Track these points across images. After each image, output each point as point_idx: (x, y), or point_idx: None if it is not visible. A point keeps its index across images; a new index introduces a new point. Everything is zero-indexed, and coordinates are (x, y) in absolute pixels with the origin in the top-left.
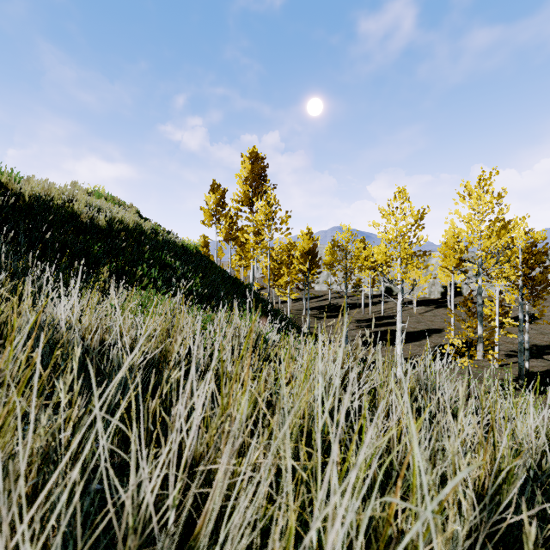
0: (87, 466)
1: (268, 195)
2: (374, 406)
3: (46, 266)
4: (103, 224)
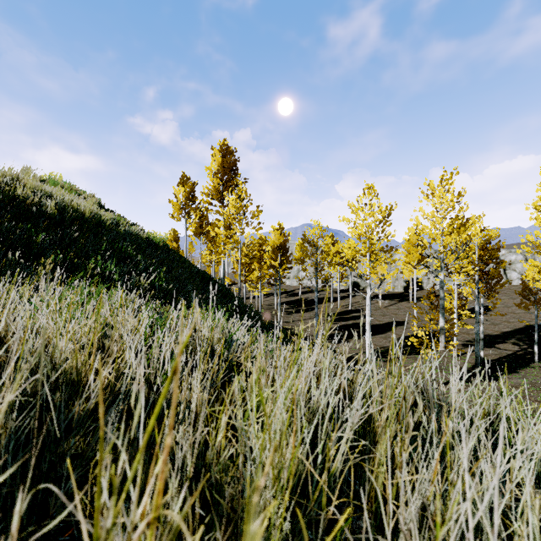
0: None
1: (239, 189)
2: (372, 436)
3: None
4: (53, 212)
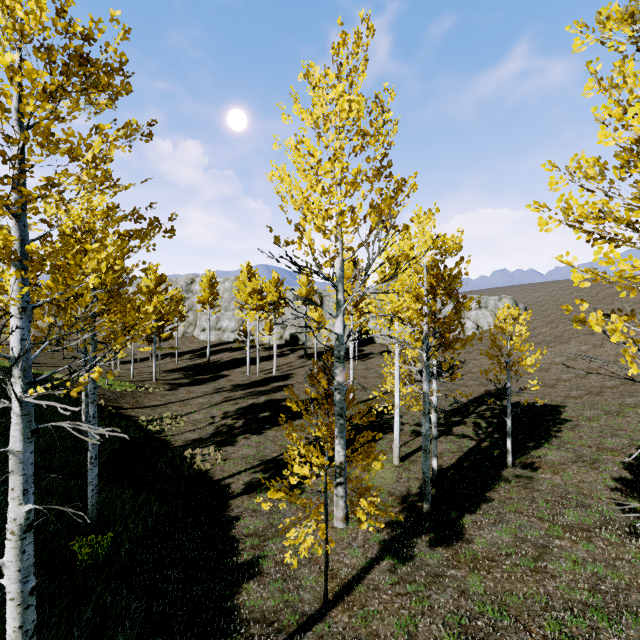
0: None
1: None
2: None
3: None
4: None
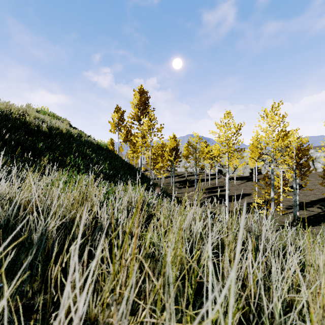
0: (11, 308)
1: (150, 114)
2: (222, 250)
3: None
4: (45, 130)
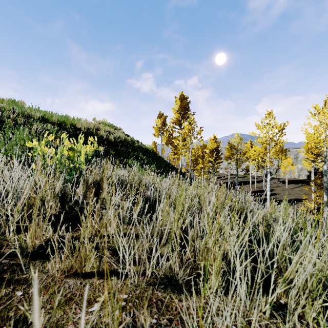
0: None
1: (190, 119)
2: None
3: (113, 158)
4: (112, 139)
